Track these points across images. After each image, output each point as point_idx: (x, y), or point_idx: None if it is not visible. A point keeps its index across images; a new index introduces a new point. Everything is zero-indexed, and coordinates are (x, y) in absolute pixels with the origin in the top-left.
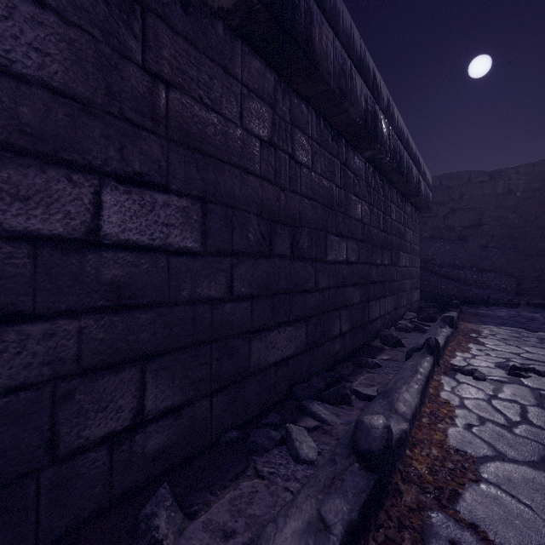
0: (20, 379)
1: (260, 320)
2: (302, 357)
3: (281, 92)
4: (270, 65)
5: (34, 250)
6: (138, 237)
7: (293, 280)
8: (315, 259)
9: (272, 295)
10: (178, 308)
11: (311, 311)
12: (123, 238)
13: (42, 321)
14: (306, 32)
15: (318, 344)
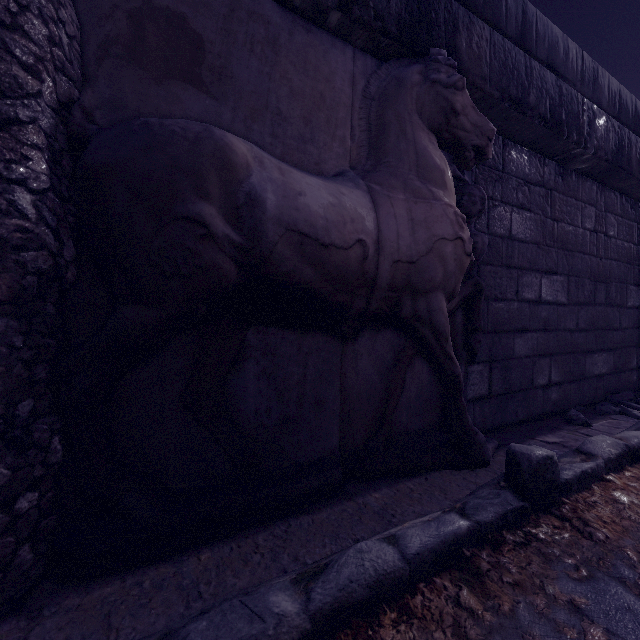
0: (527, 353)
1: (589, 345)
2: (611, 377)
3: (599, 193)
4: (594, 180)
5: (529, 306)
6: (549, 298)
7: (605, 321)
8: (619, 305)
9: (595, 330)
10: (559, 333)
11: (616, 344)
12: (545, 299)
13: (530, 333)
14: (627, 158)
15: (620, 371)
